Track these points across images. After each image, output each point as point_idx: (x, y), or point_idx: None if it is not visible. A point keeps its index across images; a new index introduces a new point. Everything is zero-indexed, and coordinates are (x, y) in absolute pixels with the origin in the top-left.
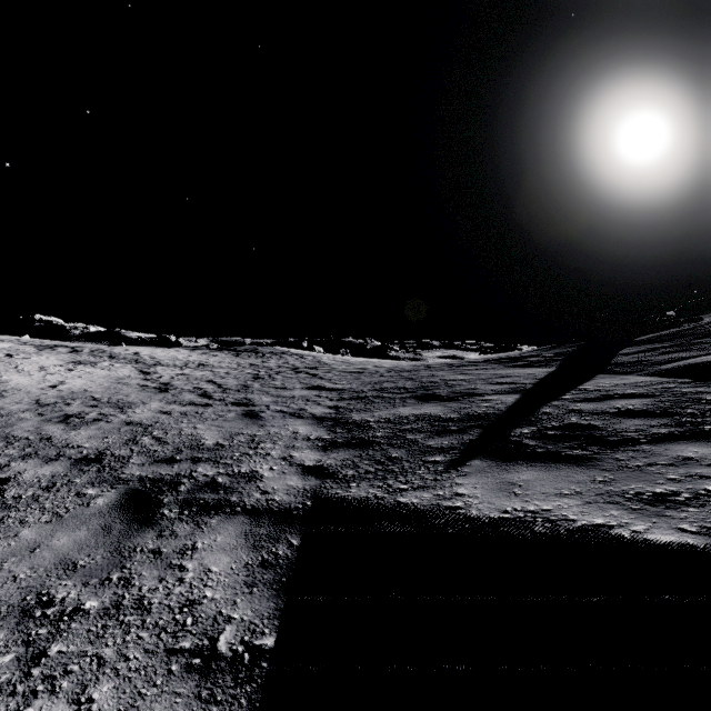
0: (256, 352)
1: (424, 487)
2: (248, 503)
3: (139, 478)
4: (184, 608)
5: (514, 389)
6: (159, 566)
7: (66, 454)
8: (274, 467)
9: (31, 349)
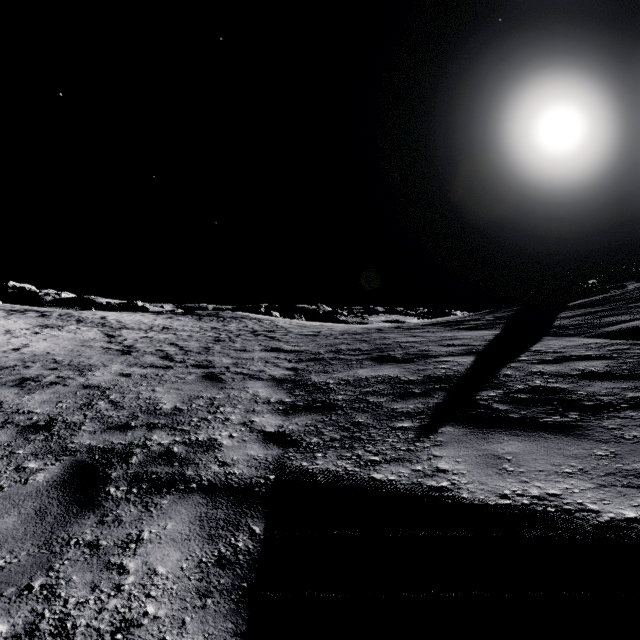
0: (217, 317)
1: (399, 459)
2: (204, 478)
3: (88, 448)
4: (118, 633)
5: (467, 351)
6: (94, 566)
7: (14, 421)
8: (234, 433)
9: (0, 313)
